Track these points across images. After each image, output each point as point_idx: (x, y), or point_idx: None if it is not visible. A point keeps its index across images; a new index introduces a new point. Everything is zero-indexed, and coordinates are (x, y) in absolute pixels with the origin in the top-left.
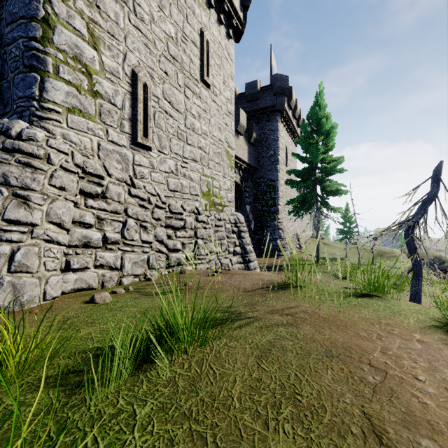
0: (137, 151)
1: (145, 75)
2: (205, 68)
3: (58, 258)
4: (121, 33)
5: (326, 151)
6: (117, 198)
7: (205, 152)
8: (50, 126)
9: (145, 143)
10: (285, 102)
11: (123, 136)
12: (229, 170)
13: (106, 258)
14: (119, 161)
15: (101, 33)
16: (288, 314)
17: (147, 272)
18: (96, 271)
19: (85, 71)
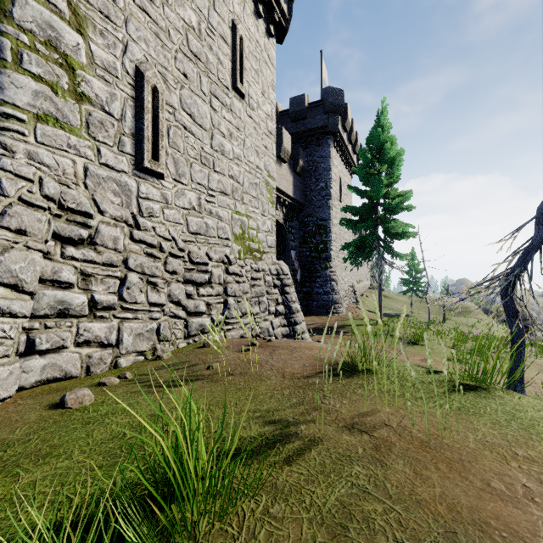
0: (143, 179)
1: (154, 75)
2: (238, 72)
3: (12, 338)
4: (120, 15)
5: (390, 184)
6: (113, 244)
7: (238, 183)
8: (8, 139)
9: (155, 169)
10: (339, 122)
11: (123, 158)
12: (270, 206)
13: (93, 331)
14: (117, 192)
15: (90, 11)
16: (362, 430)
17: (156, 347)
18: (79, 350)
19: (65, 63)
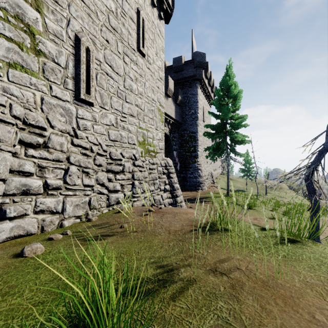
0: (80, 106)
1: (87, 40)
2: (141, 40)
3: None
4: (65, 1)
5: (234, 110)
6: (60, 147)
7: (141, 109)
8: None
9: (88, 100)
10: (203, 73)
11: (67, 93)
12: (161, 124)
13: (46, 204)
14: (62, 114)
15: None
16: (222, 273)
17: (88, 213)
18: (36, 216)
19: (28, 30)
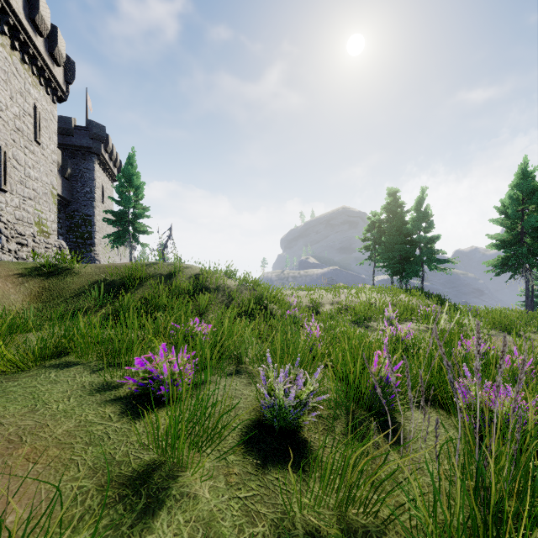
0: None
1: (5, 146)
2: (38, 132)
3: None
4: None
5: (138, 200)
6: None
7: (37, 193)
8: None
9: (6, 189)
10: (102, 147)
11: None
12: (54, 206)
13: None
14: None
15: None
16: None
17: None
18: None
19: None
